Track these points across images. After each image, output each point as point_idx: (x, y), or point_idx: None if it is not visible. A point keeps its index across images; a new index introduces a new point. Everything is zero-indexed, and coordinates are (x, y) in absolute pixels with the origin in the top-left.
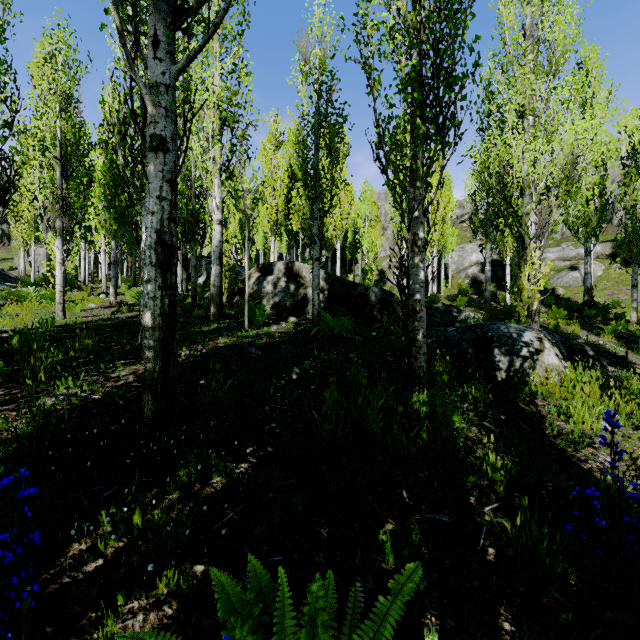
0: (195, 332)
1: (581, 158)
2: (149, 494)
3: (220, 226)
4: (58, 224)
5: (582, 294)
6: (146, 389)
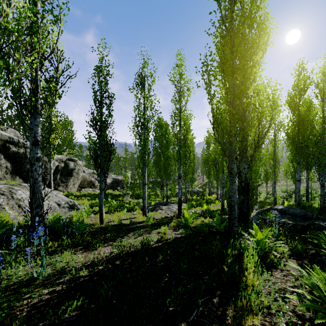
0: None
1: None
2: None
3: None
4: None
5: None
6: None
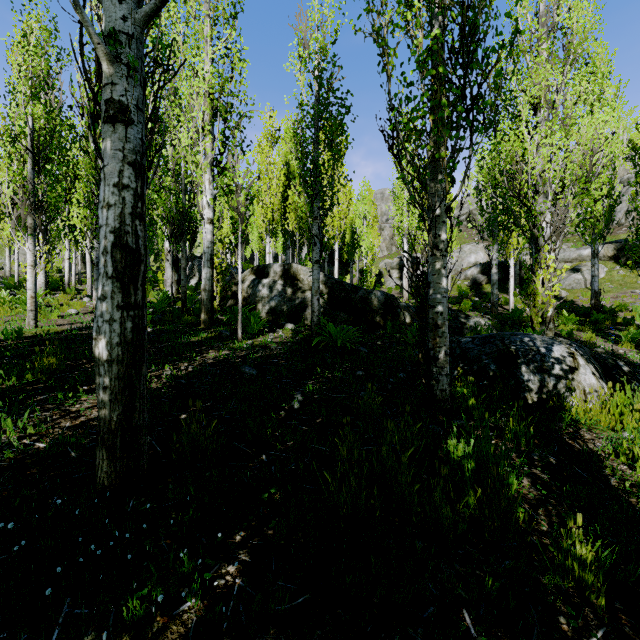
0: (182, 343)
1: (601, 154)
2: None
3: (211, 225)
4: (29, 222)
5: (586, 297)
6: (101, 443)
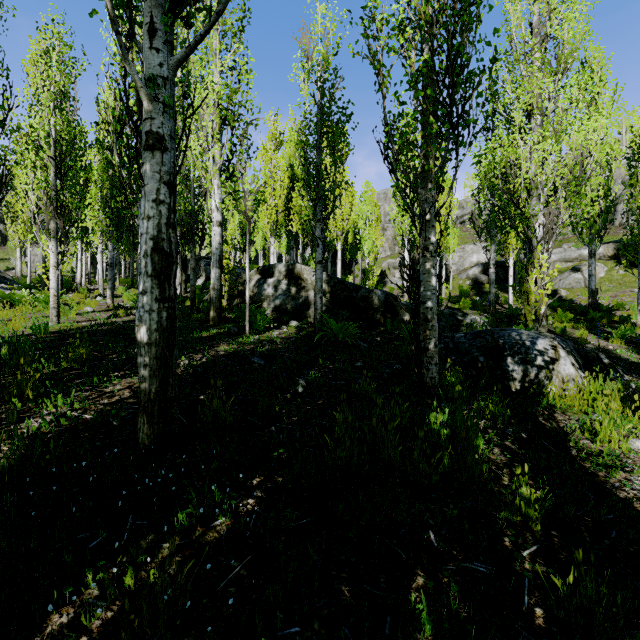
0: (194, 338)
1: (591, 159)
2: (144, 542)
3: (220, 228)
4: (52, 226)
5: (585, 296)
6: (142, 411)
